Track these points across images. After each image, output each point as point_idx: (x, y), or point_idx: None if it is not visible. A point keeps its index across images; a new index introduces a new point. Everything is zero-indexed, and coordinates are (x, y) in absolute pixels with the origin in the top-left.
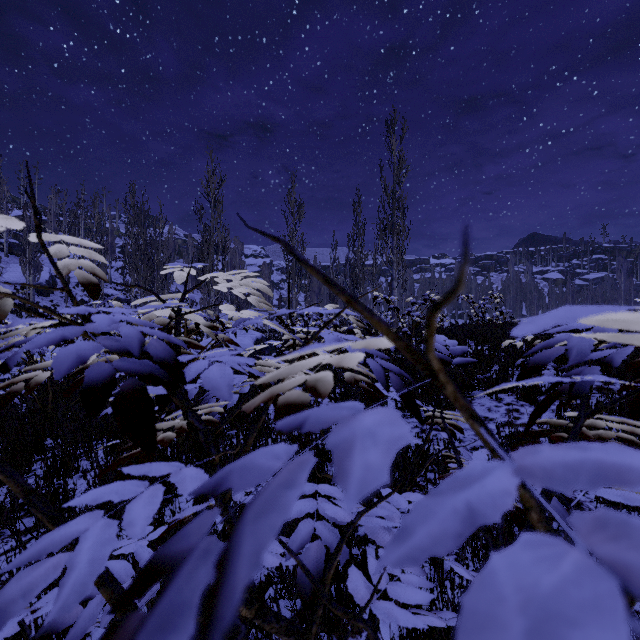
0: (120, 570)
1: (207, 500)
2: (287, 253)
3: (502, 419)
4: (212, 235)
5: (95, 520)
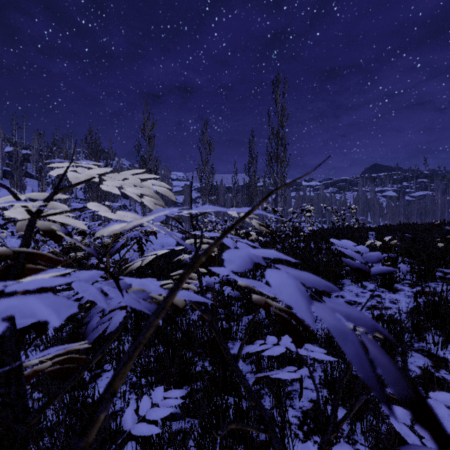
0: None
1: None
2: (201, 177)
3: (368, 303)
4: (147, 163)
5: None
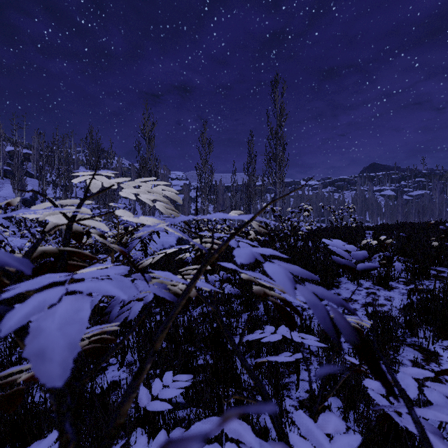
0: None
1: None
2: (201, 176)
3: (364, 300)
4: (147, 163)
5: None
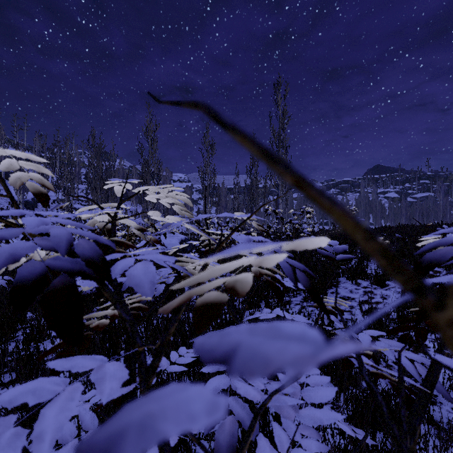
0: (65, 431)
1: (134, 381)
2: (203, 179)
3: (361, 298)
4: (150, 166)
5: (5, 428)
